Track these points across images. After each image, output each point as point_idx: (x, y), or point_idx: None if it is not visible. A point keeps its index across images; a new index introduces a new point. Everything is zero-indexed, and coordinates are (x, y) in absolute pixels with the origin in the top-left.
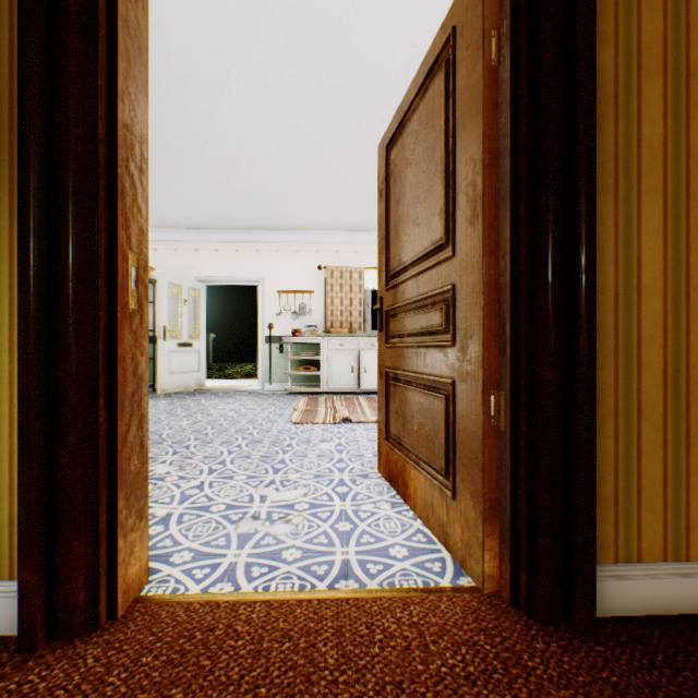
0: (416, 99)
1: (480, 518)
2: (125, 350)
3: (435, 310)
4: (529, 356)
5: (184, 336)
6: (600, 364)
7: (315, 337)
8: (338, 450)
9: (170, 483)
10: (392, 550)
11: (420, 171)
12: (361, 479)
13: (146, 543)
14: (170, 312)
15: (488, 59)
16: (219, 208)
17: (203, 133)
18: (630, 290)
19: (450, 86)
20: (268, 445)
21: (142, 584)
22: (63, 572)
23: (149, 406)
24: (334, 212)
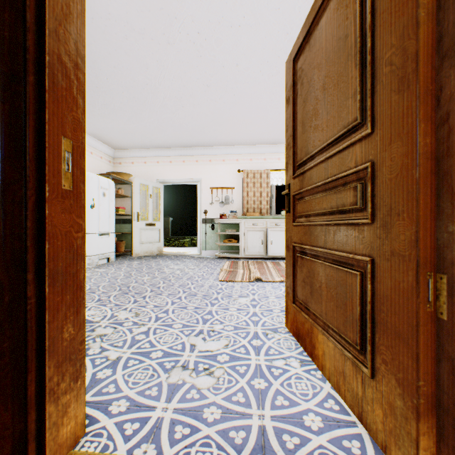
0: (324, 2)
1: (412, 412)
2: (56, 228)
3: (348, 189)
4: None
5: (150, 219)
6: None
7: (236, 219)
8: (252, 305)
9: (126, 328)
10: (306, 418)
11: (329, 64)
12: (272, 333)
13: (82, 400)
14: (141, 203)
15: None
16: (171, 133)
17: (157, 77)
18: None
19: None
20: (200, 298)
21: (77, 438)
22: None
23: (126, 265)
24: (249, 130)
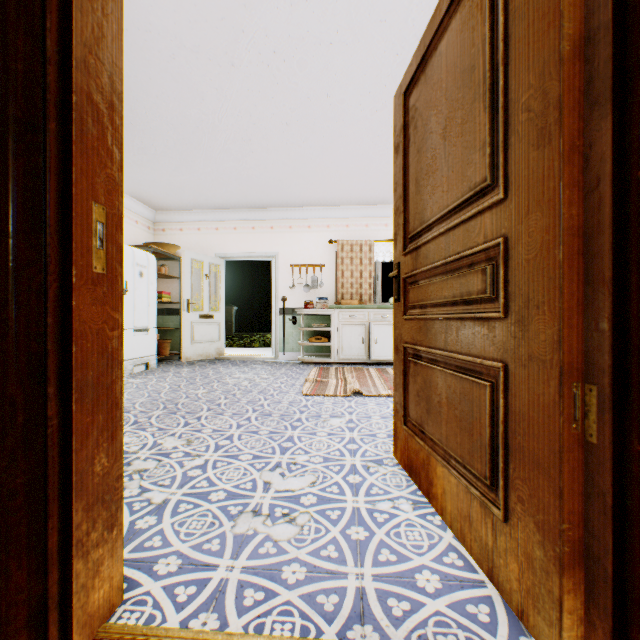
0: (444, 20)
1: (555, 564)
2: (86, 324)
3: (474, 272)
4: None
5: (206, 308)
6: None
7: (326, 309)
8: (349, 428)
9: (174, 461)
10: (419, 577)
11: (451, 104)
12: (375, 466)
13: (119, 556)
14: (194, 286)
15: None
16: (236, 188)
17: (217, 111)
18: None
19: None
20: (277, 419)
21: (112, 606)
22: (0, 607)
23: (173, 373)
24: (344, 186)
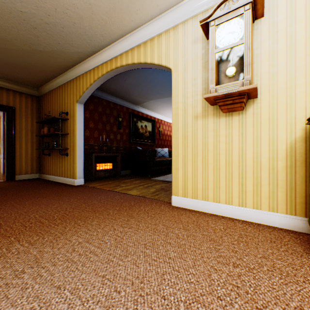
0: None
1: (3, 173)
2: None
3: None
4: (9, 155)
5: None
6: (18, 156)
7: None
8: None
9: None
10: None
11: None
12: None
13: None
14: None
15: (4, 124)
16: None
17: None
18: (22, 149)
19: (0, 123)
20: None
21: None
22: None
23: None
24: None
